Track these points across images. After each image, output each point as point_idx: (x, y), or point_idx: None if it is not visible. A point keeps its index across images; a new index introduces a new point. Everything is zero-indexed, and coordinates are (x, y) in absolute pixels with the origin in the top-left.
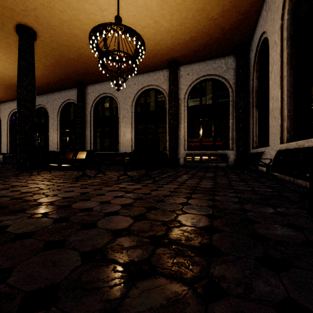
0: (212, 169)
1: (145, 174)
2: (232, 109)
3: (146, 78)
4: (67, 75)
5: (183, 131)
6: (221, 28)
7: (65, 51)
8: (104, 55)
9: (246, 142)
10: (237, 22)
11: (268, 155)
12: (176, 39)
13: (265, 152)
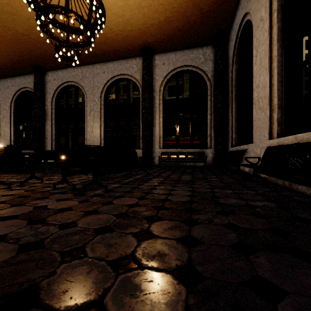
0: (189, 169)
1: (93, 180)
2: (210, 104)
3: (117, 66)
4: (18, 55)
5: (158, 127)
6: (199, 9)
7: (9, 20)
8: (44, 13)
9: (225, 139)
10: (217, 3)
11: (251, 153)
12: (149, 18)
13: (247, 150)
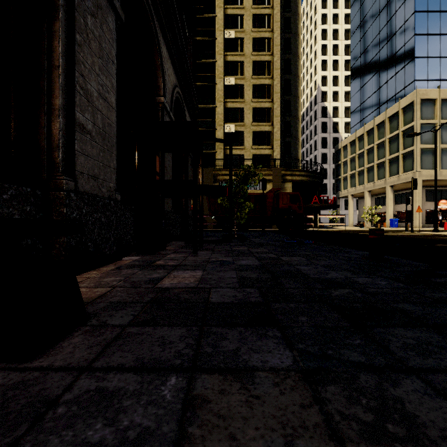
0: None
1: None
2: None
3: None
4: None
5: None
6: None
7: None
8: None
9: None
10: None
11: None
12: None
13: None
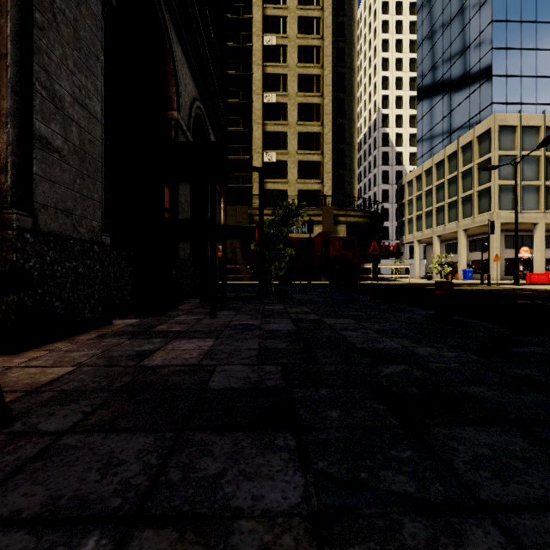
0: None
1: None
2: None
3: None
4: None
5: None
6: None
7: None
8: None
9: None
10: None
11: None
12: None
13: None
